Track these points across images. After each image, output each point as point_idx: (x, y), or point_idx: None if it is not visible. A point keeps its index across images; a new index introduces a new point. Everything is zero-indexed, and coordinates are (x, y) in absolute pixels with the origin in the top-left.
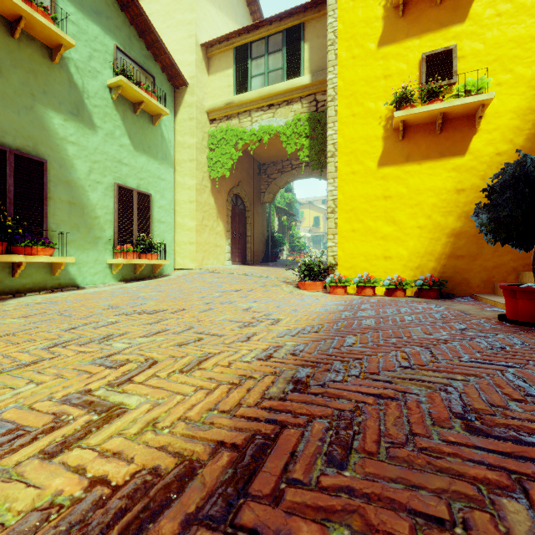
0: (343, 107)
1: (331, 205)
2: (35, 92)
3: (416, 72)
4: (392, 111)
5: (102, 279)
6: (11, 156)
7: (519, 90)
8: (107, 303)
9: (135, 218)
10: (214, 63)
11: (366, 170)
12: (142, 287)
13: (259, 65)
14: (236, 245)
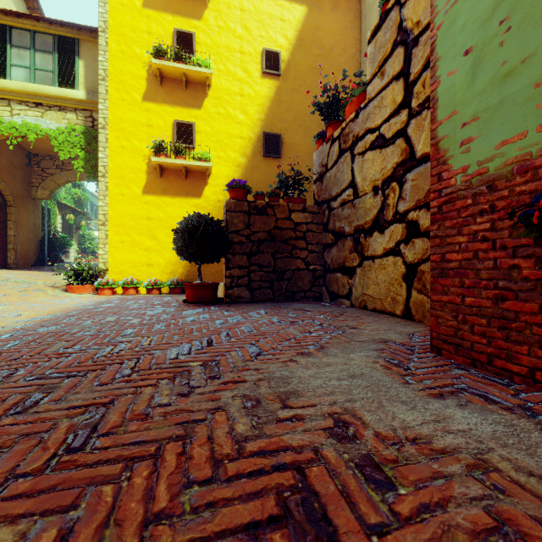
0: (113, 137)
1: (102, 218)
2: None
3: (171, 131)
4: (154, 154)
5: None
6: None
7: (229, 165)
8: None
9: None
10: None
11: (133, 194)
12: None
13: (23, 56)
14: None
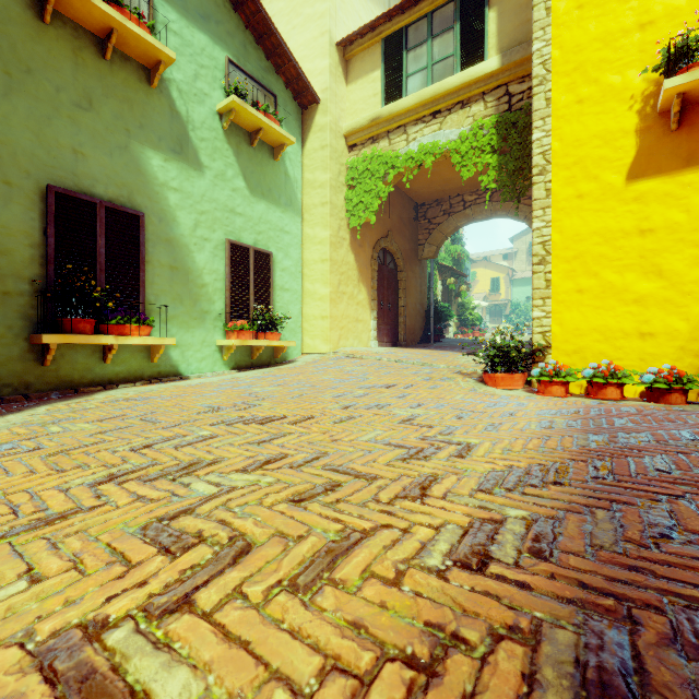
0: (560, 91)
1: (539, 251)
2: (130, 126)
3: None
4: (656, 83)
5: (210, 366)
6: (102, 210)
7: None
8: (208, 403)
9: (251, 285)
10: (354, 66)
11: (604, 188)
12: (258, 379)
13: (419, 57)
14: (384, 319)
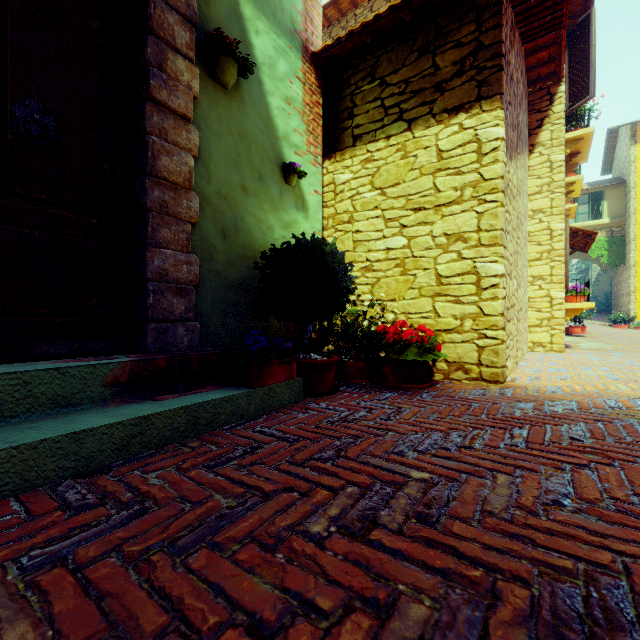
0: (639, 244)
1: (632, 289)
2: None
3: None
4: None
5: None
6: None
7: None
8: None
9: None
10: None
11: None
12: None
13: None
14: None
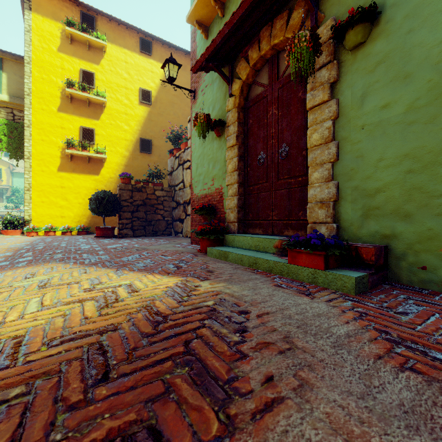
0: (36, 133)
1: (27, 186)
2: None
3: (78, 132)
4: (66, 146)
5: None
6: None
7: (118, 156)
8: None
9: None
10: None
11: (51, 171)
12: None
13: None
14: None
